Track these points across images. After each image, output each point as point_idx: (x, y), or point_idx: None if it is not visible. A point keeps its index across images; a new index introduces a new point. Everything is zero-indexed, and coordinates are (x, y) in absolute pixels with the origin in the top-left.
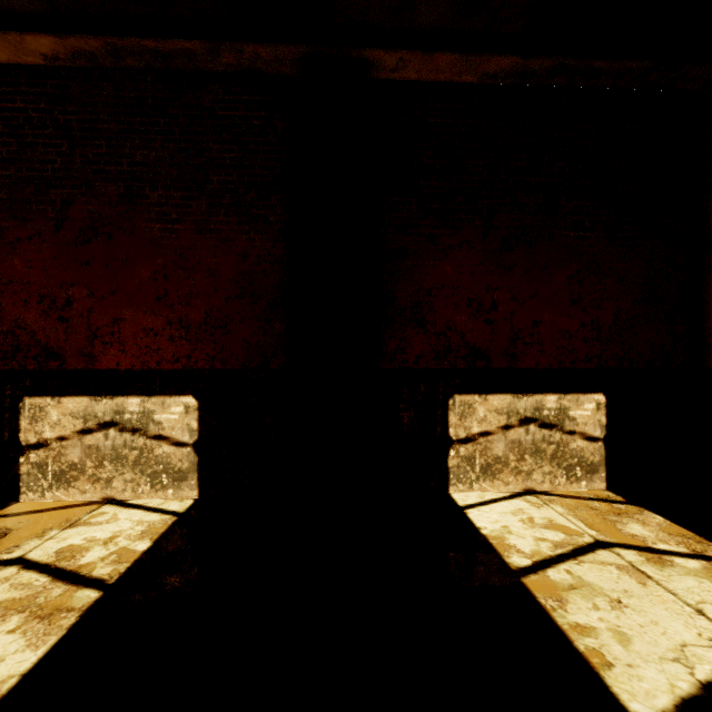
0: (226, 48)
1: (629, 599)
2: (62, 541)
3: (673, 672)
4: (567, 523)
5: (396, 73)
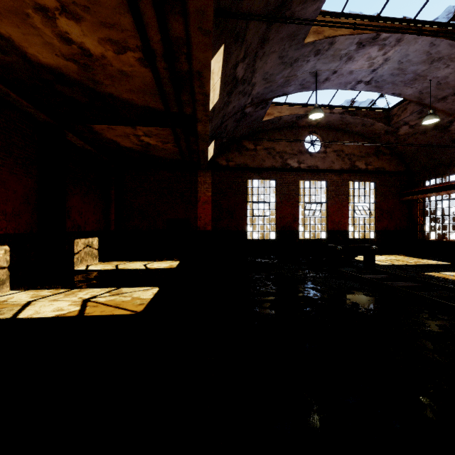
0: (35, 110)
1: (130, 266)
2: (22, 299)
3: (142, 267)
4: (107, 265)
5: (67, 136)
